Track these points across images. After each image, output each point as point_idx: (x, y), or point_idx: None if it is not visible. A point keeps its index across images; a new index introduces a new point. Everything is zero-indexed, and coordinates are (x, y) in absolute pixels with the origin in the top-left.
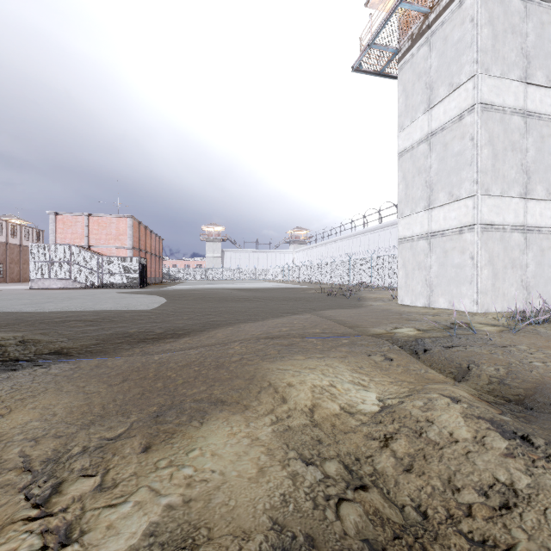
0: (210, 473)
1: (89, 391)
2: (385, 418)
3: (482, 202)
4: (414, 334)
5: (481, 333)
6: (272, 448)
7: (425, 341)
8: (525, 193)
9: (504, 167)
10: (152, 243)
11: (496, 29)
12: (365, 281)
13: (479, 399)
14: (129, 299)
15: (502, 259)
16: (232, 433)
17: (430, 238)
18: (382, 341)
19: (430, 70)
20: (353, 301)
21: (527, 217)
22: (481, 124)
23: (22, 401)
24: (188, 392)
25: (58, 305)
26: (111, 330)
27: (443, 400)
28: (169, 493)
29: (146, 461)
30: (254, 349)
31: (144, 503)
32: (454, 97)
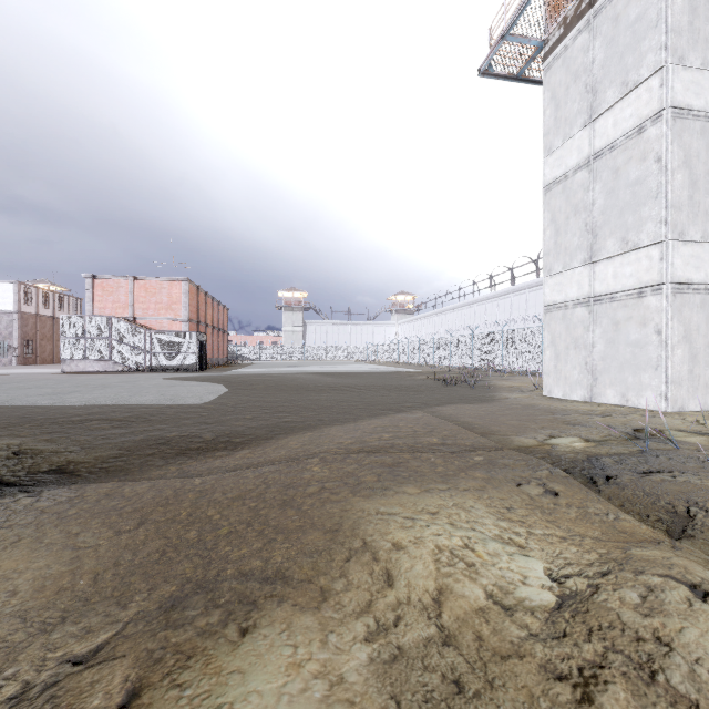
0: None
1: (84, 544)
2: (573, 627)
3: (674, 251)
4: (582, 448)
5: (688, 448)
6: None
7: (604, 461)
8: None
9: (708, 199)
10: (215, 313)
11: None
12: (493, 363)
13: None
14: (179, 387)
15: (704, 334)
16: (295, 661)
17: (593, 303)
18: (536, 460)
19: (593, 65)
20: (479, 392)
21: None
22: (673, 137)
23: None
24: (234, 552)
25: (84, 396)
26: (143, 435)
27: (677, 592)
28: None
29: None
30: (341, 472)
31: None
32: (629, 102)
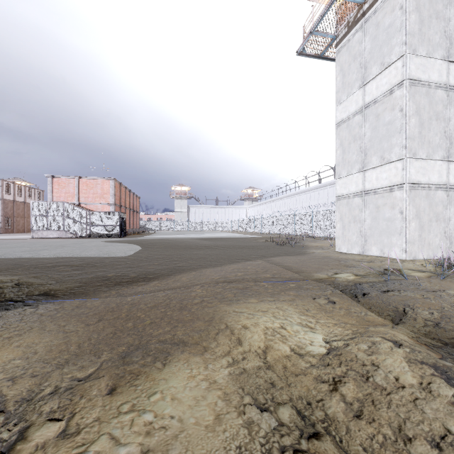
0: (169, 420)
1: (69, 330)
2: (332, 361)
3: (410, 164)
4: (353, 279)
5: (412, 278)
6: (228, 393)
7: (363, 285)
8: (448, 156)
9: (430, 134)
10: (131, 200)
11: (422, 15)
12: (307, 231)
13: (418, 343)
14: (110, 247)
15: (427, 213)
16: (192, 375)
17: (364, 195)
18: (325, 285)
19: (364, 52)
20: (297, 249)
21: (449, 177)
22: (409, 97)
23: (9, 339)
24: (155, 332)
25: (51, 252)
26: (93, 274)
27: (386, 344)
28: (128, 442)
29: (110, 404)
30: (213, 293)
31: (103, 453)
32: (385, 75)
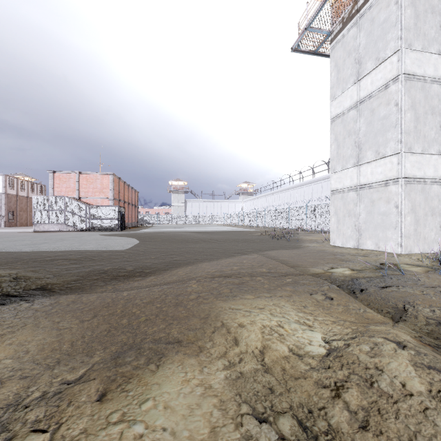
0: (161, 433)
1: (63, 327)
2: (333, 363)
3: (406, 159)
4: (349, 274)
5: (409, 273)
6: (225, 400)
7: (360, 281)
8: None
9: (425, 128)
10: (129, 195)
11: (418, 10)
12: (301, 225)
13: (422, 343)
14: (109, 240)
15: (423, 208)
16: (186, 379)
17: (359, 189)
18: (322, 280)
19: (359, 47)
20: (292, 243)
21: None
22: (405, 91)
23: (2, 337)
24: (149, 330)
25: (51, 245)
26: (90, 268)
27: (389, 345)
28: None
29: (99, 413)
30: (209, 288)
31: None
32: (380, 70)
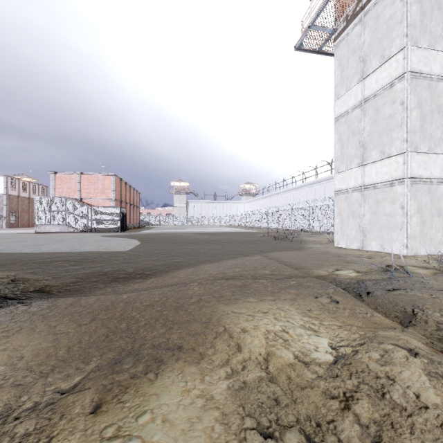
0: None
1: (59, 331)
2: (341, 372)
3: (411, 158)
4: (355, 276)
5: (417, 276)
6: (227, 413)
7: (367, 283)
8: None
9: (431, 127)
10: (131, 195)
11: (424, 6)
12: (304, 226)
13: (434, 350)
14: (110, 241)
15: (429, 208)
16: (186, 389)
17: (364, 190)
18: (327, 283)
19: (364, 45)
20: (295, 244)
21: None
22: (411, 90)
23: None
24: (149, 335)
25: (51, 246)
26: (90, 269)
27: (400, 353)
28: None
29: (93, 427)
30: (211, 290)
31: None
32: (385, 68)
